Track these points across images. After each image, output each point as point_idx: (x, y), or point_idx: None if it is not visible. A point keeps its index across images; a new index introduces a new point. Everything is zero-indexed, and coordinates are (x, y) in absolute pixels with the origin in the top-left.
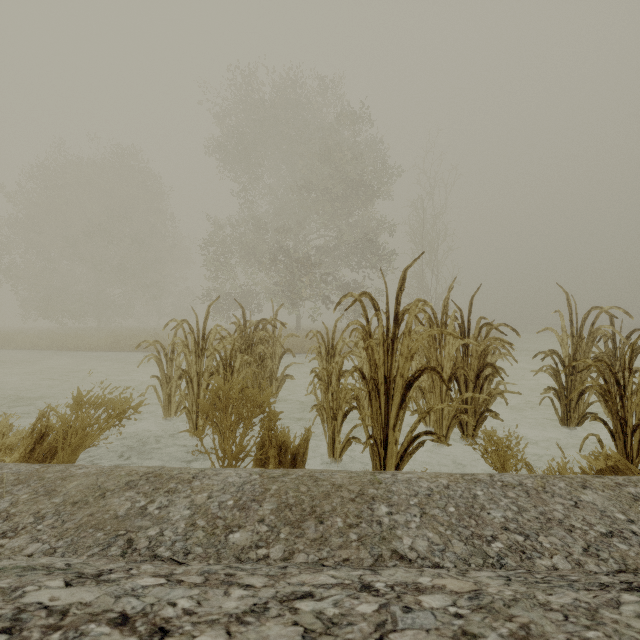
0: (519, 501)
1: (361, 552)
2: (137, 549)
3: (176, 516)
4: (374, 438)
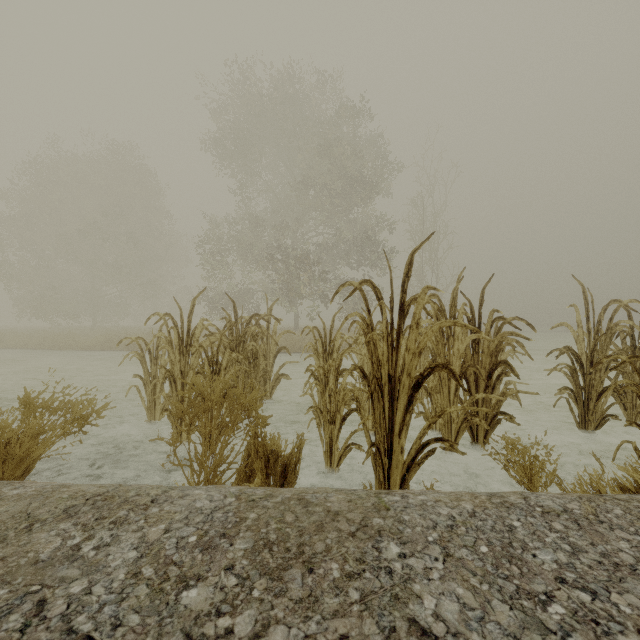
0: (570, 536)
1: (365, 623)
2: (47, 618)
3: (116, 560)
4: (377, 446)
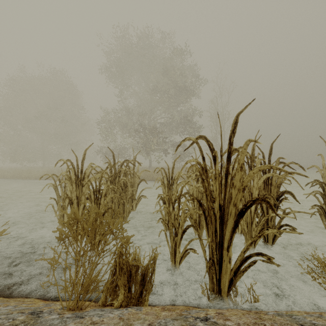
0: None
1: None
2: None
3: None
4: (212, 259)
